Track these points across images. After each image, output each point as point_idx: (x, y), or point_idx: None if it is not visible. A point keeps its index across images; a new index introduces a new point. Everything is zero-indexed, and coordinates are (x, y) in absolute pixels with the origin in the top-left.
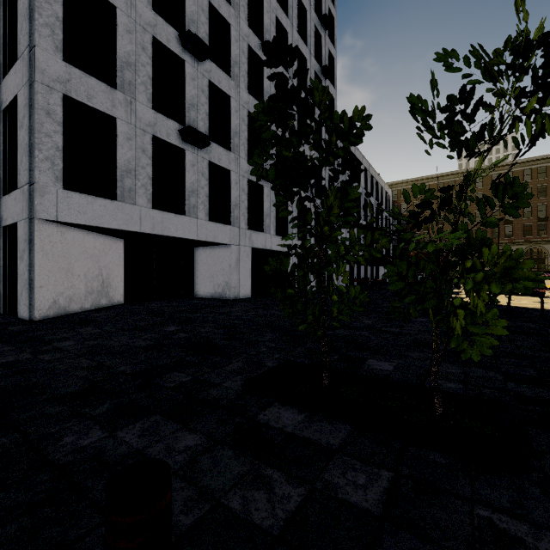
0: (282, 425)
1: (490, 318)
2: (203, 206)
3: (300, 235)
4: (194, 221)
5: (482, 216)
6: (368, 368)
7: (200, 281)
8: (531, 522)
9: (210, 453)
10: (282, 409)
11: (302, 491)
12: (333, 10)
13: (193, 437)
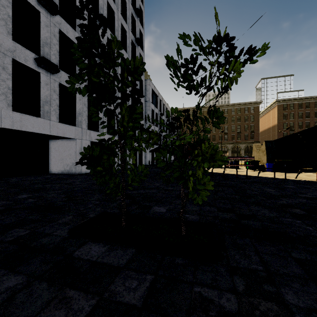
0: (90, 257)
1: (206, 181)
2: (54, 112)
3: (109, 133)
4: (48, 122)
5: (203, 127)
6: (152, 211)
7: (53, 162)
8: (219, 289)
9: (27, 288)
10: (93, 245)
11: (93, 302)
12: (142, 7)
13: (16, 278)
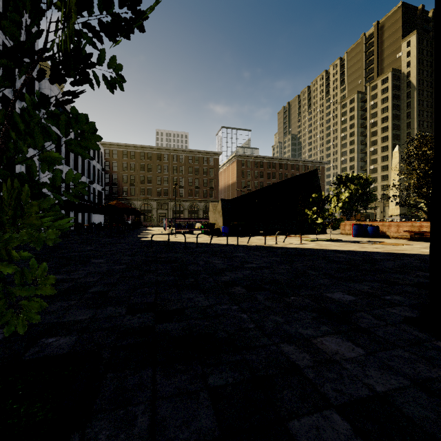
0: None
1: (40, 275)
2: None
3: None
4: None
5: (40, 148)
6: None
7: None
8: None
9: None
10: None
11: None
12: None
13: None
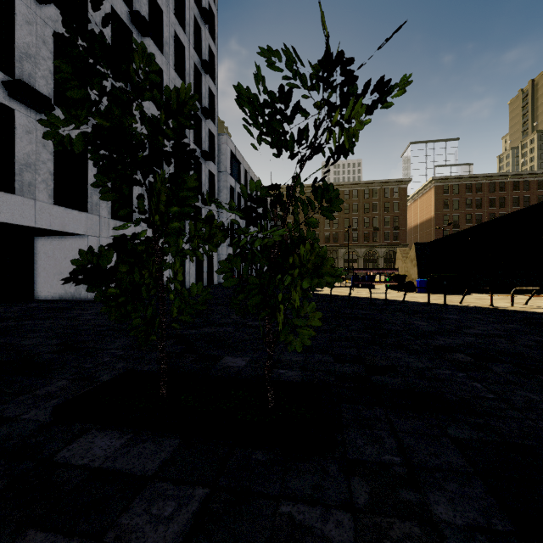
0: (89, 460)
1: (310, 311)
2: (44, 186)
3: (136, 225)
4: (30, 203)
5: (305, 216)
6: (221, 366)
7: (44, 279)
8: (324, 504)
9: None
10: (98, 436)
11: None
12: (213, 7)
13: None
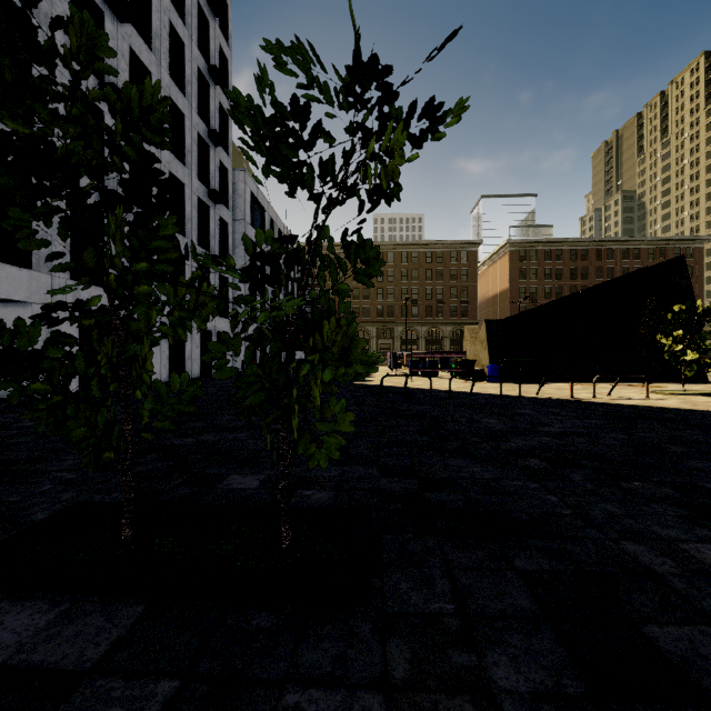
0: None
1: (339, 411)
2: None
3: (85, 288)
4: None
5: (334, 281)
6: (222, 490)
7: None
8: (347, 685)
9: None
10: (11, 612)
11: None
12: None
13: None
